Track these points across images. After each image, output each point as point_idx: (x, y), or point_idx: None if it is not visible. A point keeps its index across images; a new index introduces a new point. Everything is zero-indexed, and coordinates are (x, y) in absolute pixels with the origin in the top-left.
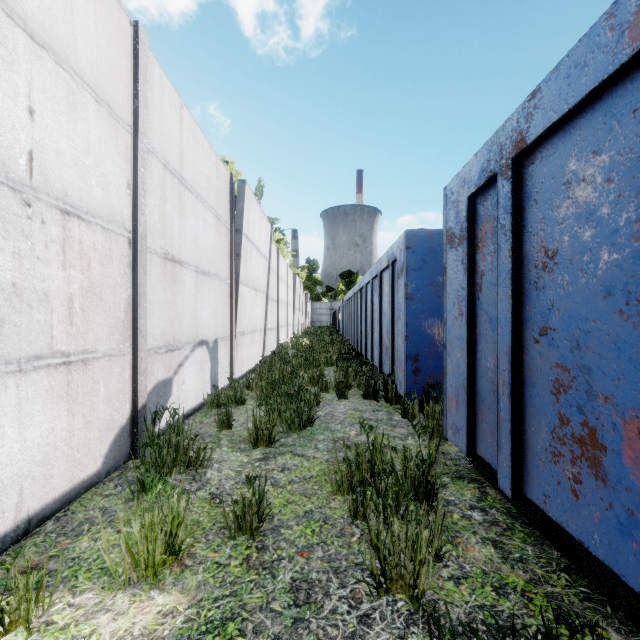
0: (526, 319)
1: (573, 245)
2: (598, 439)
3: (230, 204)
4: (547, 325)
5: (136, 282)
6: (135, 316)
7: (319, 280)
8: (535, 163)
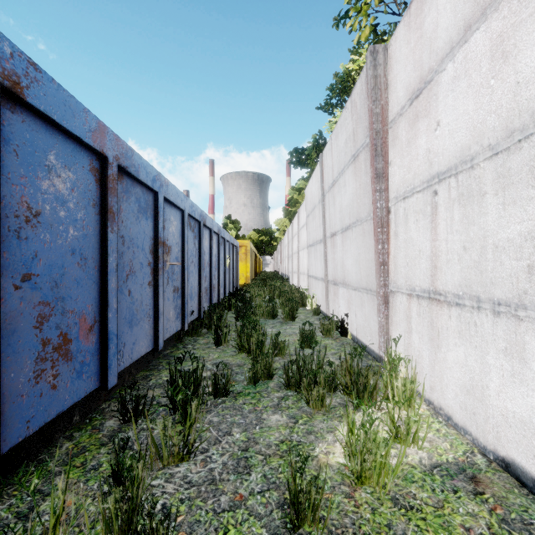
0: (3, 266)
1: (54, 215)
2: (69, 337)
3: None
4: (31, 272)
5: None
6: None
7: None
8: (16, 116)
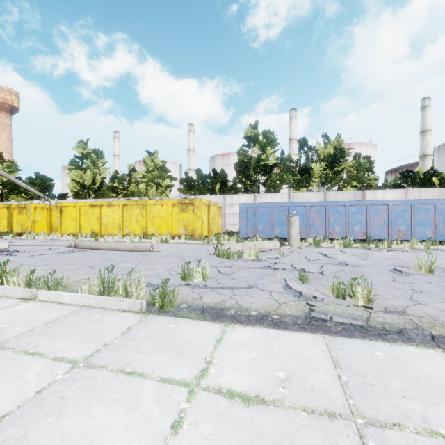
0: None
1: None
2: None
3: None
4: None
5: None
6: None
7: None
8: None
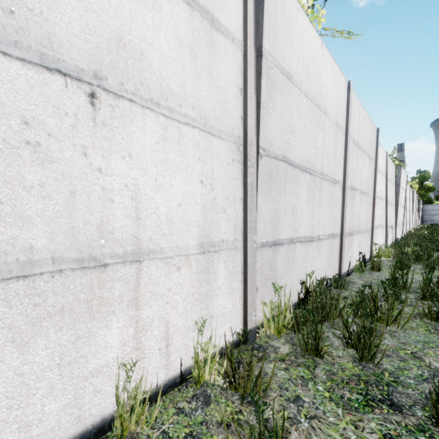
0: None
1: None
2: None
3: (394, 176)
4: None
5: (386, 210)
6: (386, 218)
7: (430, 187)
8: None
